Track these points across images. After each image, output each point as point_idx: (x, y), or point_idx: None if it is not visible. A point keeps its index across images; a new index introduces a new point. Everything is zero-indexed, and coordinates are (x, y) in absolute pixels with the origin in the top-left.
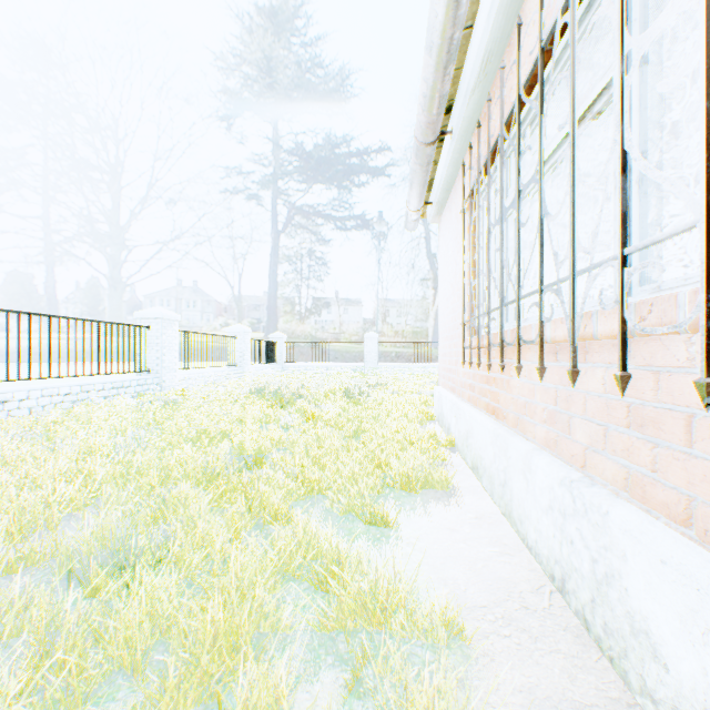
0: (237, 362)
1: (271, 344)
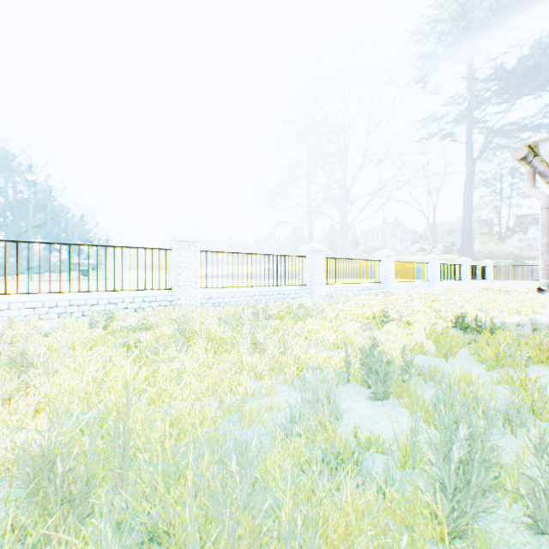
0: (461, 278)
1: (481, 267)
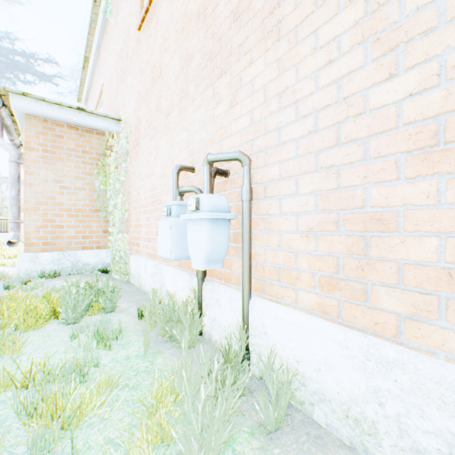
0: None
1: None
